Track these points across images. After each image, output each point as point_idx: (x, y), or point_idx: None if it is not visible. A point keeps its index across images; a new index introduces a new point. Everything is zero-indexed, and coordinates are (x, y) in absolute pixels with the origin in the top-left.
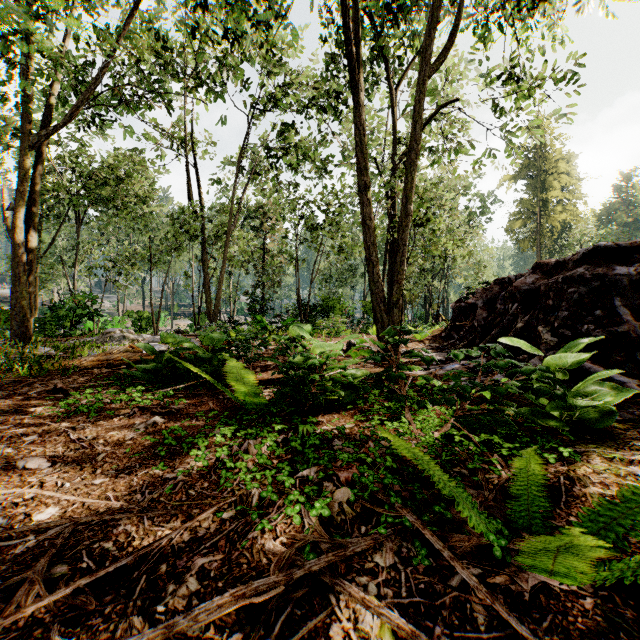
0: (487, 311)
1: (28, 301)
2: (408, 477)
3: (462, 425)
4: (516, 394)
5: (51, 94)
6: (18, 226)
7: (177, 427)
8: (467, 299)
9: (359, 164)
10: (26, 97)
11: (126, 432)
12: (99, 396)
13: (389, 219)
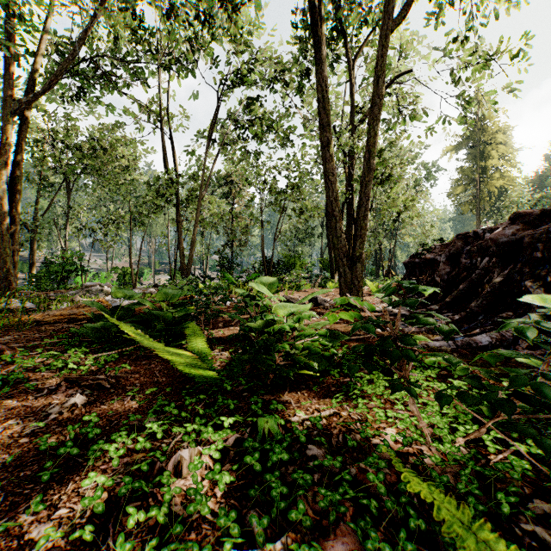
0: (450, 266)
1: (11, 257)
2: (449, 549)
3: (487, 419)
4: (511, 359)
5: (35, 67)
6: (1, 187)
7: (93, 417)
8: (422, 255)
9: (322, 121)
10: (8, 66)
11: (31, 420)
12: (31, 361)
13: (347, 181)
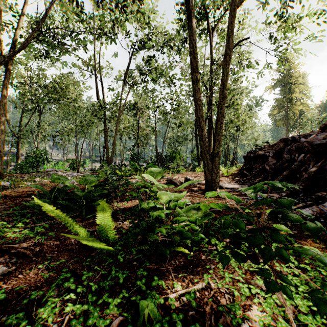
0: (276, 159)
1: None
2: None
3: None
4: None
5: (15, 35)
6: None
7: (1, 294)
8: (255, 152)
9: (193, 66)
10: None
11: None
12: None
13: (208, 106)
